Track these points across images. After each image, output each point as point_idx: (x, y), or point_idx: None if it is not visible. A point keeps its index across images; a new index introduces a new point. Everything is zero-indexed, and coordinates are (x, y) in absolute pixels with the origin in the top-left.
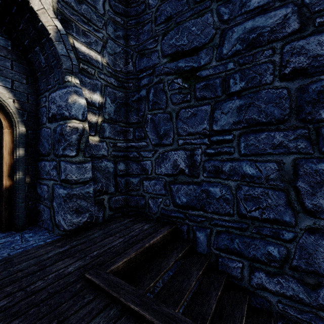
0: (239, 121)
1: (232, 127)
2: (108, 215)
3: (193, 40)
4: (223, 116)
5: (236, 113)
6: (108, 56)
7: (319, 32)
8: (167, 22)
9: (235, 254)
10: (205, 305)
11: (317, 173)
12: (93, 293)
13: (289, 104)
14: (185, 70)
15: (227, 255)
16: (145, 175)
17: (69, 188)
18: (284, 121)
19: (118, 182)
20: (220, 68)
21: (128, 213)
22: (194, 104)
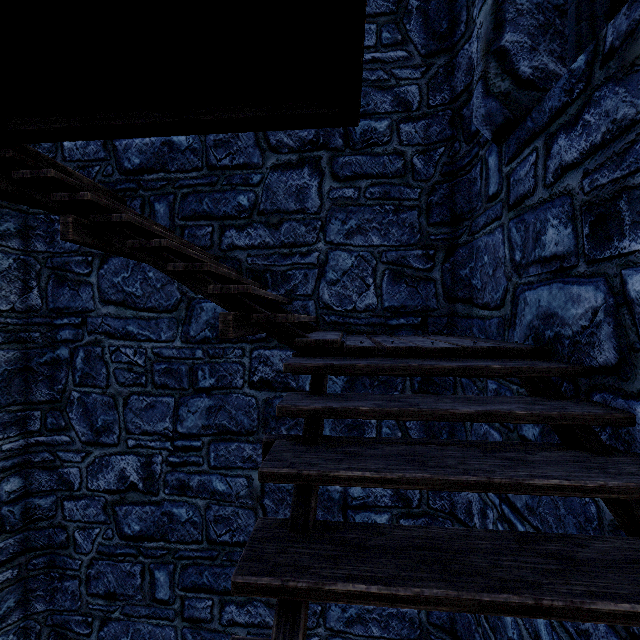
0: None
1: None
2: None
3: None
4: None
5: None
6: None
7: None
8: None
9: (204, 218)
10: None
11: None
12: None
13: None
14: None
15: (195, 222)
16: None
17: None
18: None
19: None
20: None
21: None
22: None
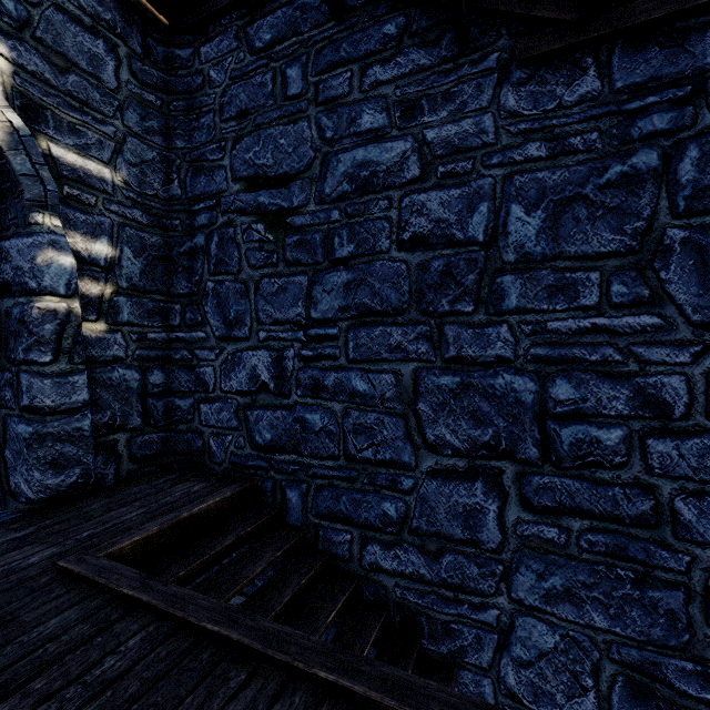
0: (347, 306)
1: (338, 316)
2: (128, 472)
3: (282, 161)
4: (325, 296)
5: (342, 293)
6: (126, 169)
7: (442, 187)
8: (241, 119)
9: (341, 521)
10: (273, 598)
11: (440, 391)
12: (69, 586)
13: (409, 287)
14: (270, 210)
15: (331, 524)
16: (203, 394)
17: (37, 422)
18: (402, 312)
19: (149, 407)
20: (321, 217)
21: (172, 465)
22: (284, 271)
